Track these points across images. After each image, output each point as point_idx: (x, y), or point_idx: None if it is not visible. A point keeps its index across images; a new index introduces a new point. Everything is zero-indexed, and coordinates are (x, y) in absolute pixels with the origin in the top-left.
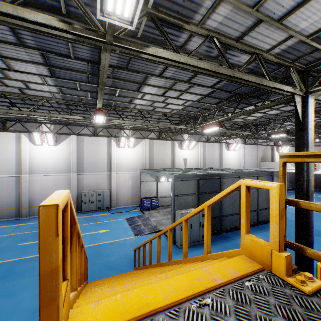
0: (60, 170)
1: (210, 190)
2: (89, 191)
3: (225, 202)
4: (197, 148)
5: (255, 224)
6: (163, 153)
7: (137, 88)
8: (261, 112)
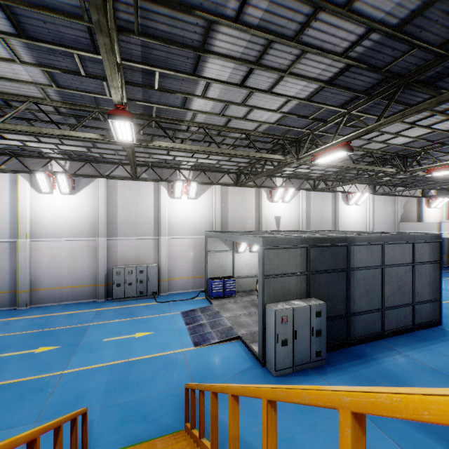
0: (80, 233)
1: (329, 267)
2: (124, 267)
3: (357, 289)
4: (298, 200)
5: (409, 330)
6: (243, 208)
7: (193, 66)
8: (424, 124)
